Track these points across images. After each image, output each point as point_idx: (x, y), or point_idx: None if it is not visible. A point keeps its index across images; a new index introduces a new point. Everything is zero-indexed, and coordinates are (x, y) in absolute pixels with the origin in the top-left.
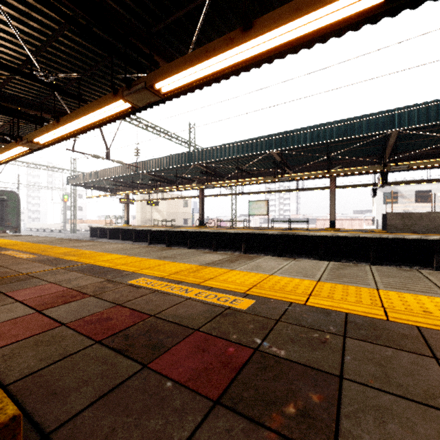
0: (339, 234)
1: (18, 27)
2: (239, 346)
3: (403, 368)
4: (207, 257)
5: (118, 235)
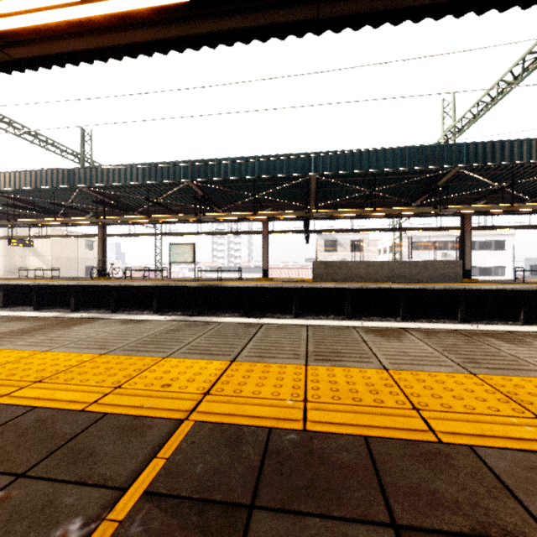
0: (264, 285)
1: None
2: None
3: None
4: None
5: None
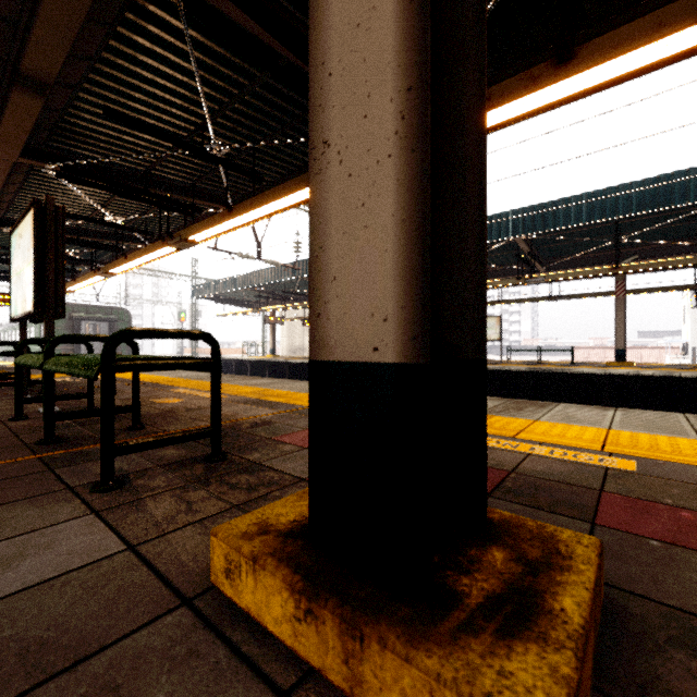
0: (642, 372)
1: (198, 88)
2: (691, 511)
3: None
4: None
5: (263, 371)
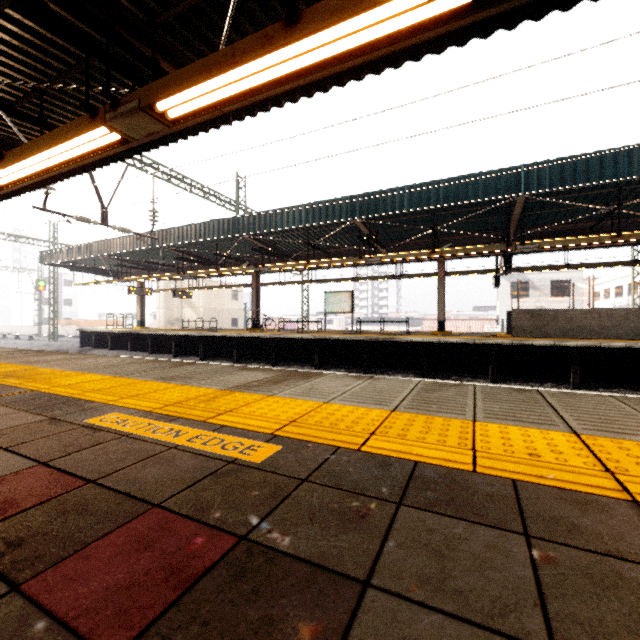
0: (449, 340)
1: None
2: (217, 532)
3: (473, 557)
4: (242, 376)
5: (126, 343)
